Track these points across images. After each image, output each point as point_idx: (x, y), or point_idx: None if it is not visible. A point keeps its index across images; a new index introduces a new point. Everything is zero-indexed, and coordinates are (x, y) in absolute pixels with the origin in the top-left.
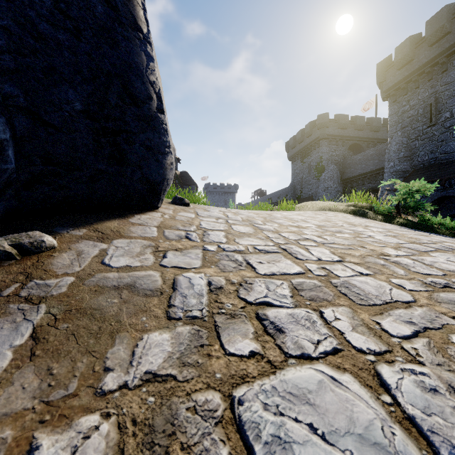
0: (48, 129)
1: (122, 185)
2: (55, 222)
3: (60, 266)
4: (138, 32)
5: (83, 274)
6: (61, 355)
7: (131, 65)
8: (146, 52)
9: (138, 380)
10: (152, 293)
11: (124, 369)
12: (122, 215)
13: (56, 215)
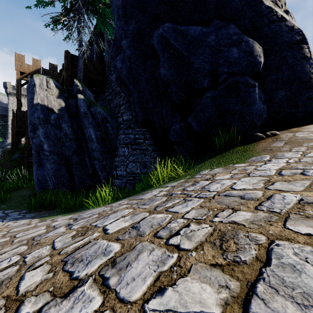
0: (274, 104)
1: (297, 116)
2: (275, 130)
3: (283, 137)
4: (305, 58)
5: (290, 138)
6: (292, 144)
7: (302, 72)
8: (309, 63)
9: (310, 145)
10: (312, 139)
11: (306, 145)
12: (297, 127)
13: (274, 128)
